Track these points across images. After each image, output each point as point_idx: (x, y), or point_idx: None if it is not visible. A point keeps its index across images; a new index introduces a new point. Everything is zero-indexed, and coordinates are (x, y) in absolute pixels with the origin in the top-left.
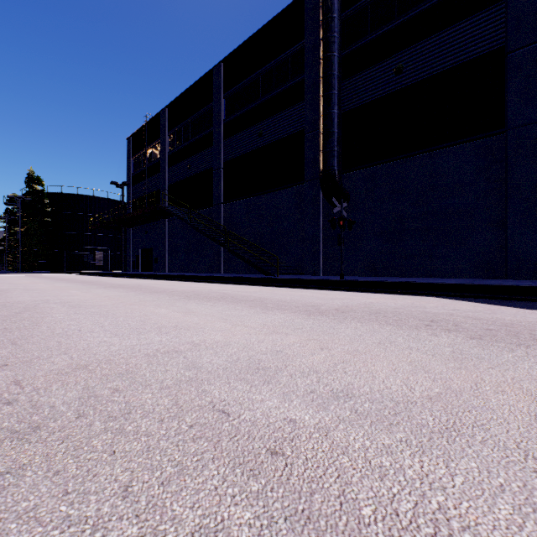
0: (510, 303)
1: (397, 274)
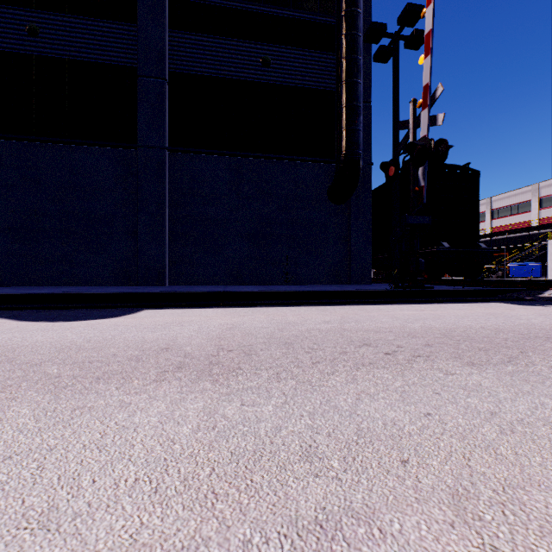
0: (43, 313)
1: (31, 283)
